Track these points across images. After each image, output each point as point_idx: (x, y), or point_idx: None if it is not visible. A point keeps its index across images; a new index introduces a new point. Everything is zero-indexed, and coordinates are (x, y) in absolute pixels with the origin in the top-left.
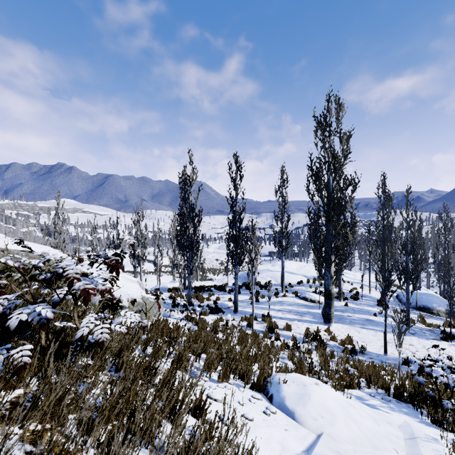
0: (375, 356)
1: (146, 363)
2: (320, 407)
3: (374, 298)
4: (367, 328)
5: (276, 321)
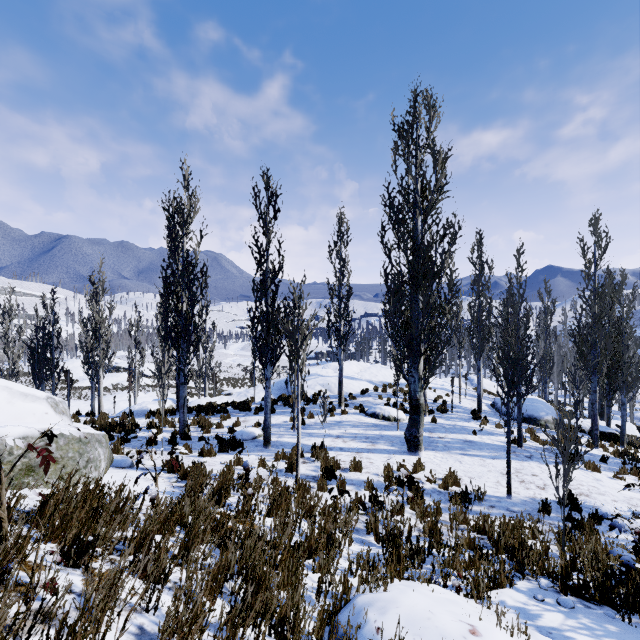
0: (497, 502)
1: None
2: None
3: (466, 408)
4: (469, 454)
5: (335, 456)
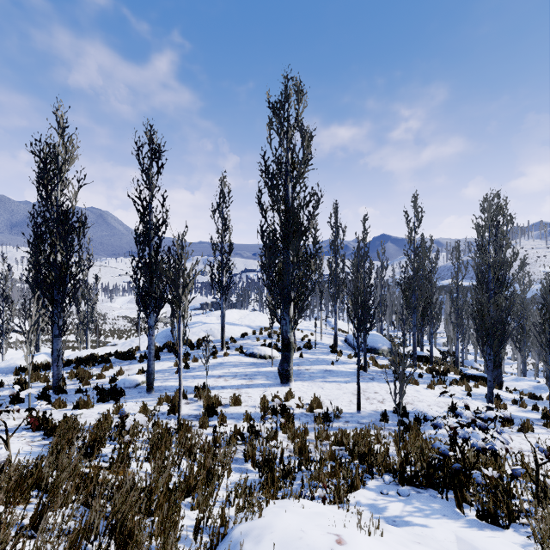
0: (350, 417)
1: None
2: None
3: (326, 344)
4: (329, 381)
5: (217, 394)
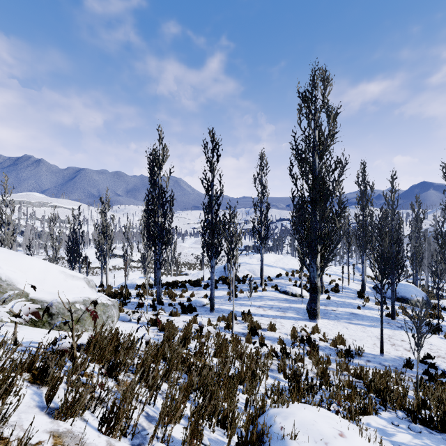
0: (372, 358)
1: None
2: None
3: (353, 289)
4: (354, 323)
5: (257, 320)
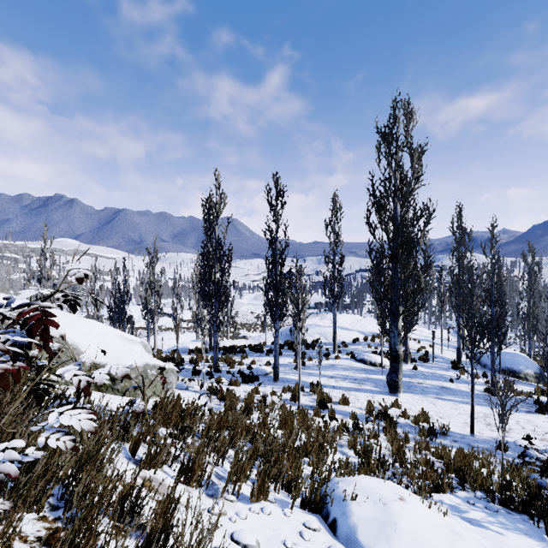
0: (460, 438)
1: (124, 489)
2: (415, 545)
3: (447, 359)
4: (443, 398)
5: (328, 392)
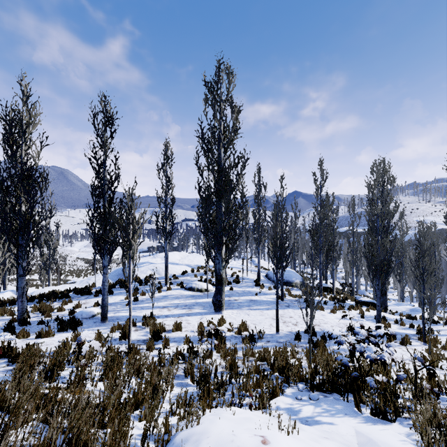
0: (271, 338)
1: None
2: None
3: (251, 279)
4: (253, 308)
5: (161, 322)
